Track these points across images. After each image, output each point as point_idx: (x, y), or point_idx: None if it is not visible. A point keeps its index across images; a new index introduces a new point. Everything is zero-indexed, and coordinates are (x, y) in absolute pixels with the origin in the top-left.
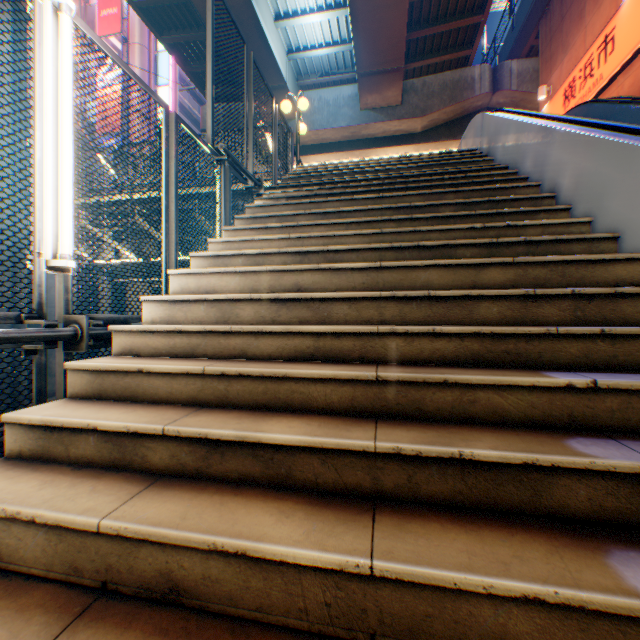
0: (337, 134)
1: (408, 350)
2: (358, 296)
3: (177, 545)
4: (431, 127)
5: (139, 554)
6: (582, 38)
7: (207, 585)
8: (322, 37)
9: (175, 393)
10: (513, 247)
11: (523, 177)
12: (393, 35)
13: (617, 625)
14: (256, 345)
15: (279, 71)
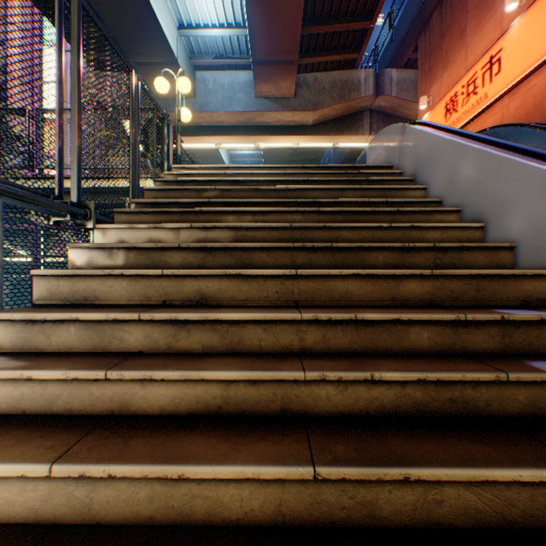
0: (232, 118)
1: None
2: None
3: None
4: (321, 121)
5: None
6: (464, 56)
7: None
8: (216, 16)
9: None
10: None
11: (508, 244)
12: (289, 25)
13: None
14: None
15: (168, 45)
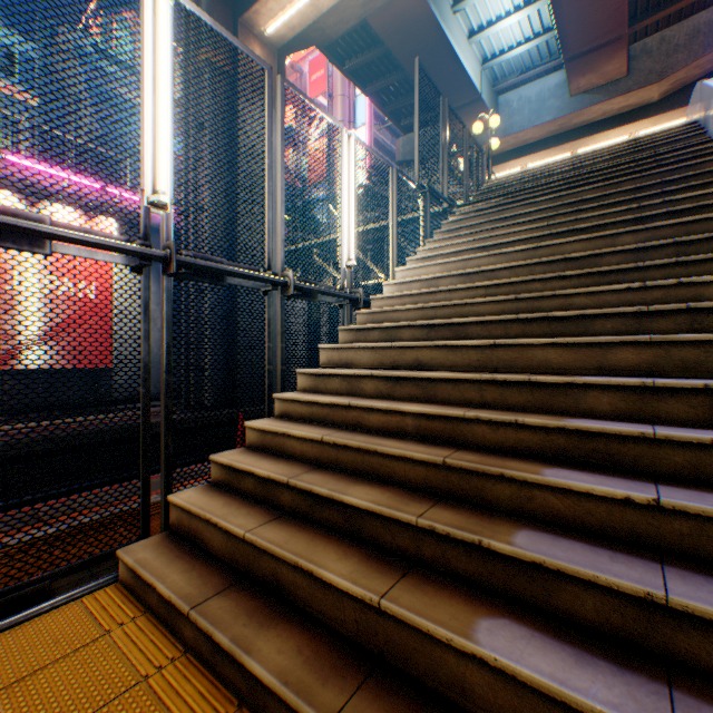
0: (540, 131)
1: (543, 290)
2: (515, 265)
3: (420, 348)
4: (675, 90)
5: (406, 354)
6: None
7: (431, 361)
8: (520, 35)
9: (408, 320)
10: (656, 219)
11: None
12: (607, 5)
13: (589, 350)
14: (450, 298)
15: (472, 86)
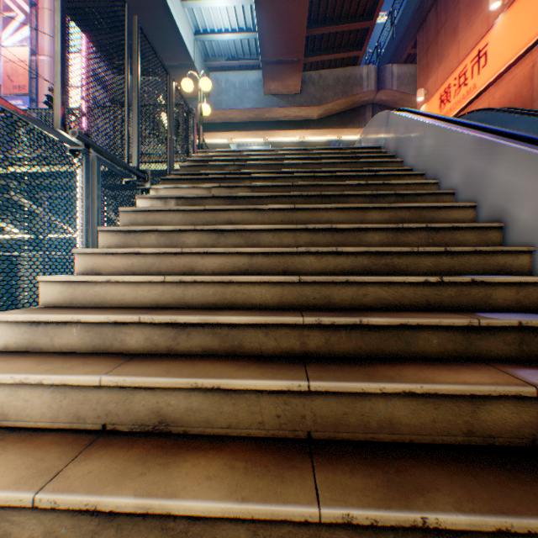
0: (243, 115)
1: None
2: (272, 517)
3: None
4: (326, 115)
5: None
6: (456, 51)
7: None
8: (228, 22)
9: None
10: (501, 332)
11: (450, 191)
12: (295, 28)
13: None
14: None
15: (186, 50)
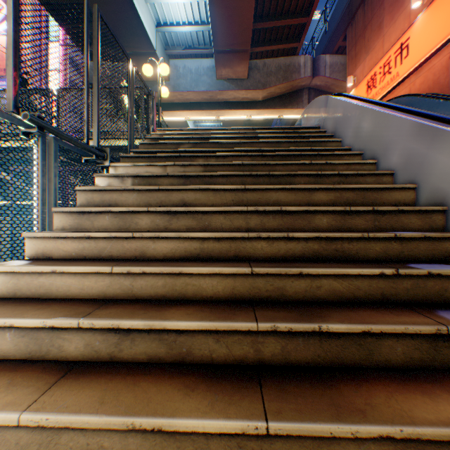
0: (198, 96)
1: None
2: None
3: None
4: (269, 97)
5: None
6: (381, 44)
7: None
8: (186, 16)
9: None
10: None
11: (389, 172)
12: (243, 22)
13: None
14: None
15: (149, 39)
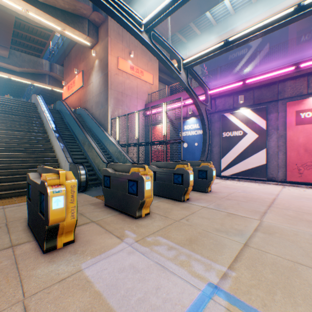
0: None
1: (14, 143)
2: (5, 136)
3: None
4: (25, 72)
5: None
6: (72, 76)
7: None
8: None
9: None
10: (33, 132)
11: (41, 118)
12: (6, 38)
13: (29, 155)
14: None
15: None
